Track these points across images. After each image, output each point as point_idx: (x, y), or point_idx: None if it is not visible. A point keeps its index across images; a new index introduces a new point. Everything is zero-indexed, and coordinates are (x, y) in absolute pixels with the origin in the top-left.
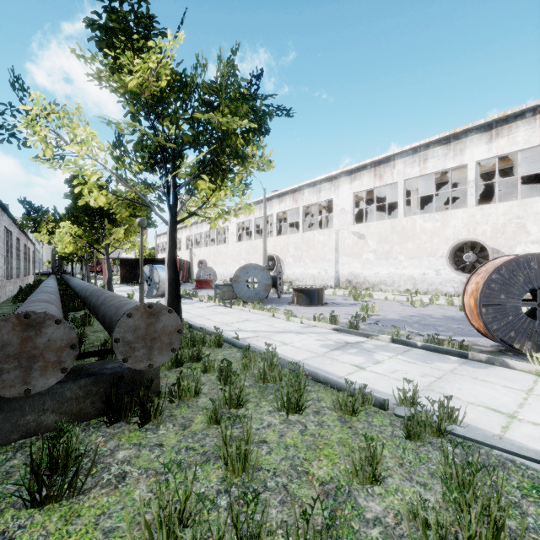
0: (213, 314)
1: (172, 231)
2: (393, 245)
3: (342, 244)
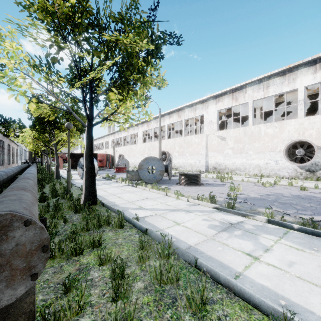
0: (123, 192)
1: (89, 131)
2: (245, 144)
3: (210, 143)
